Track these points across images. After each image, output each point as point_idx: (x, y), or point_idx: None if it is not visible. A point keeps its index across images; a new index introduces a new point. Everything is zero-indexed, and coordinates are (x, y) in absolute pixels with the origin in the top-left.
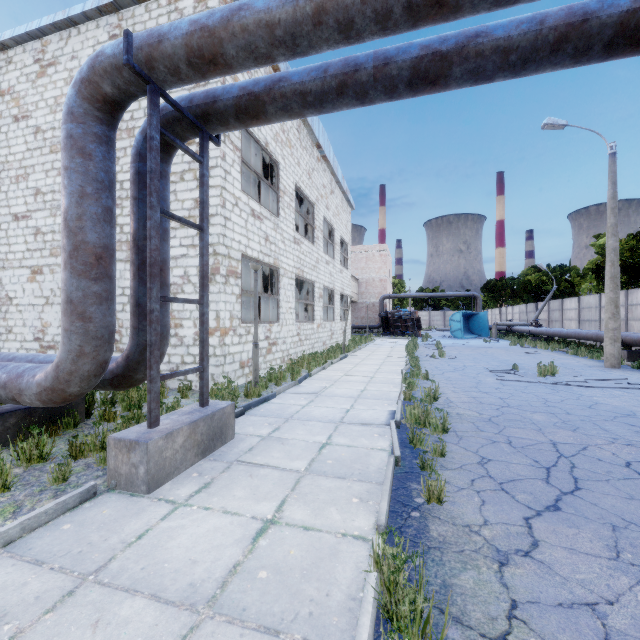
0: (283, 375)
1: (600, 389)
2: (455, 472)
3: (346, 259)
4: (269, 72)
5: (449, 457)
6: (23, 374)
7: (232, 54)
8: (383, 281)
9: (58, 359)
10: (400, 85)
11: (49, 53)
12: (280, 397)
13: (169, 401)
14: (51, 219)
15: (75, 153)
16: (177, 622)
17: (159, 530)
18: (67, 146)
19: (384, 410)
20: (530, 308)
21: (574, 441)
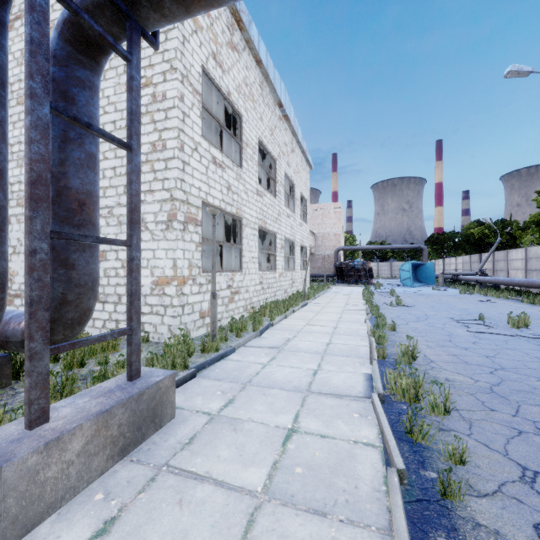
0: (244, 325)
1: None
2: (497, 504)
3: (305, 214)
4: (231, 23)
5: (471, 465)
6: None
7: None
8: (337, 235)
9: None
10: None
11: (16, 7)
12: (239, 352)
13: (120, 356)
14: (18, 170)
15: None
16: None
17: None
18: None
19: (358, 373)
20: (474, 259)
21: None
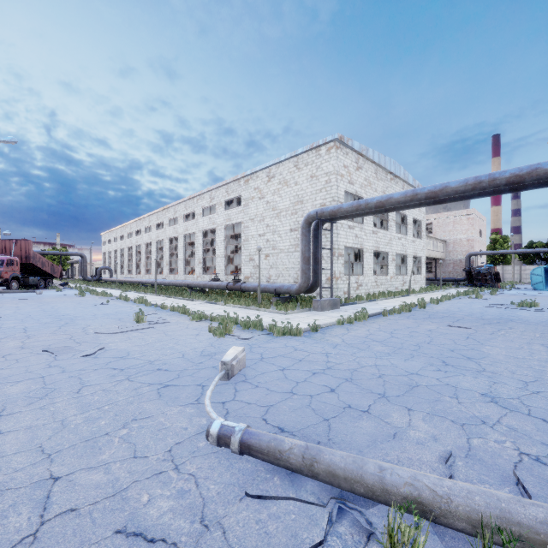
0: (362, 298)
1: (538, 312)
2: (399, 315)
3: (420, 231)
4: (357, 158)
5: (402, 314)
6: (291, 287)
7: (339, 215)
8: (470, 241)
9: (300, 283)
10: (383, 212)
11: (272, 173)
12: (358, 304)
13: None
14: (272, 236)
15: (304, 236)
16: (331, 317)
17: (325, 314)
18: (302, 235)
19: None
20: None
21: (457, 316)
